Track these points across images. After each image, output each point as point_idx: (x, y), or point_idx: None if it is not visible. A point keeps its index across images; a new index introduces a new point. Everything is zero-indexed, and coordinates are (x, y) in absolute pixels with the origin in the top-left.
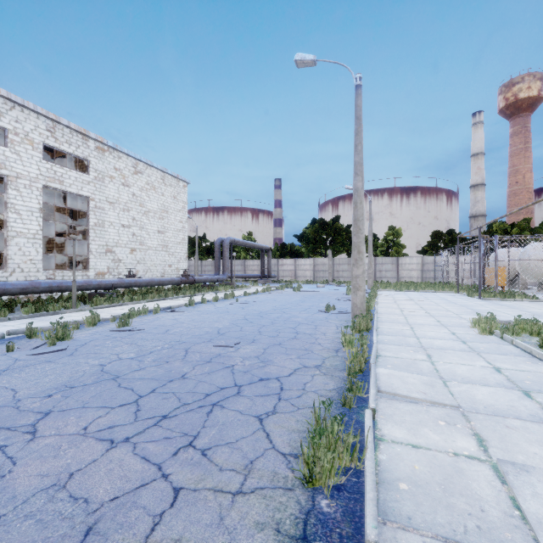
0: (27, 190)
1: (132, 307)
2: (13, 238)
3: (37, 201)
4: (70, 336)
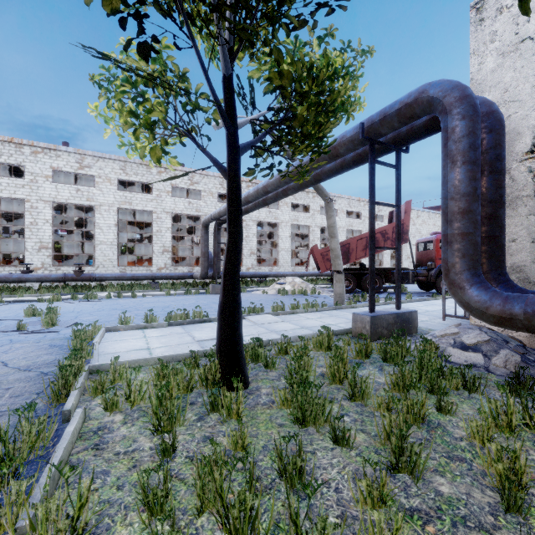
0: None
1: None
2: (384, 255)
3: None
4: None
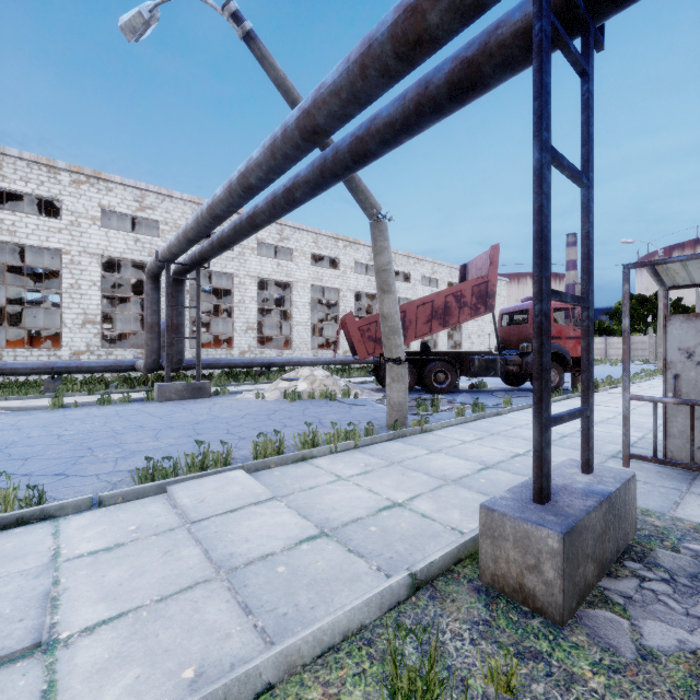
0: None
1: None
2: (439, 333)
3: None
4: None
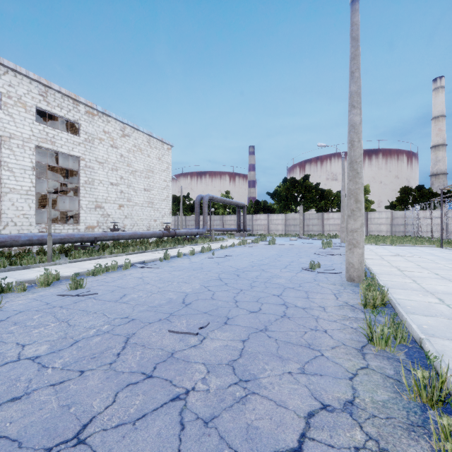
0: (20, 149)
1: (98, 263)
2: (6, 194)
3: (30, 160)
4: (4, 303)
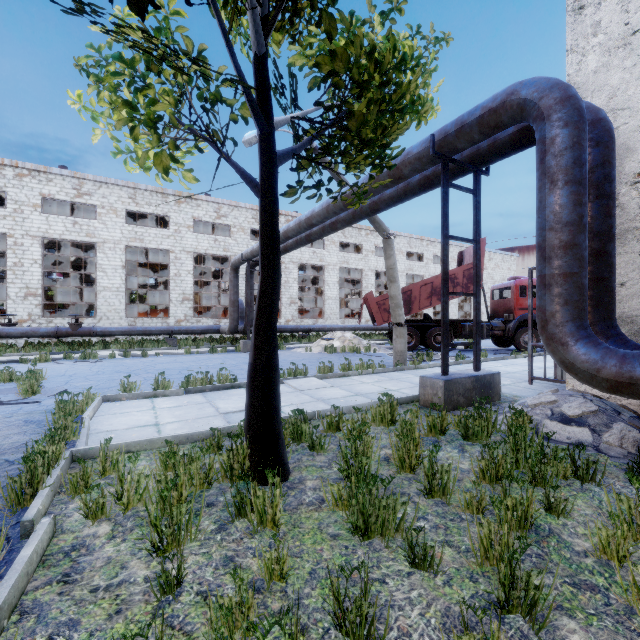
0: None
1: None
2: (450, 305)
3: None
4: None
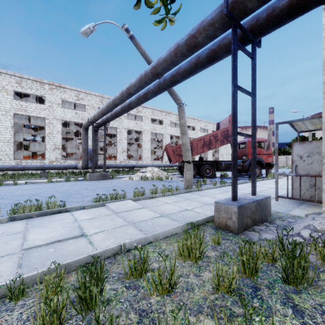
0: None
1: None
2: (208, 154)
3: None
4: None
